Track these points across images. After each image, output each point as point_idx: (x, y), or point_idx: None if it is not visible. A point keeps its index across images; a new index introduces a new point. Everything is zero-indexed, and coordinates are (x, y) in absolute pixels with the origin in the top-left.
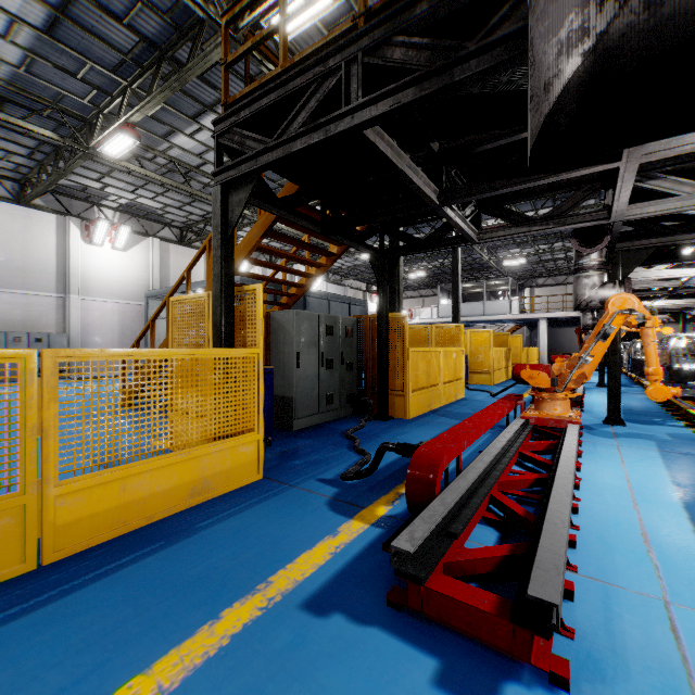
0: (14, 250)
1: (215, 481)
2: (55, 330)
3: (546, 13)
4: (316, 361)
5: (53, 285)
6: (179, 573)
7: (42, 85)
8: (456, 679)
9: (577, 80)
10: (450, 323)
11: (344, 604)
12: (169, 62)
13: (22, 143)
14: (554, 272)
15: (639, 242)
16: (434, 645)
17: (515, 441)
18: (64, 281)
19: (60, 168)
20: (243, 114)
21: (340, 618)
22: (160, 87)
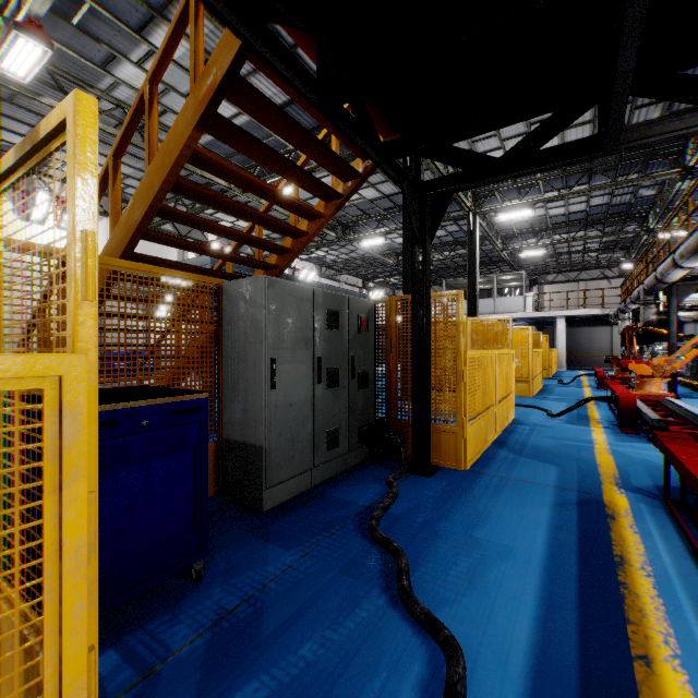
0: None
1: None
2: None
3: None
4: (308, 373)
5: None
6: None
7: None
8: None
9: None
10: None
11: None
12: None
13: None
14: (570, 266)
15: None
16: None
17: None
18: None
19: None
20: None
21: None
22: None
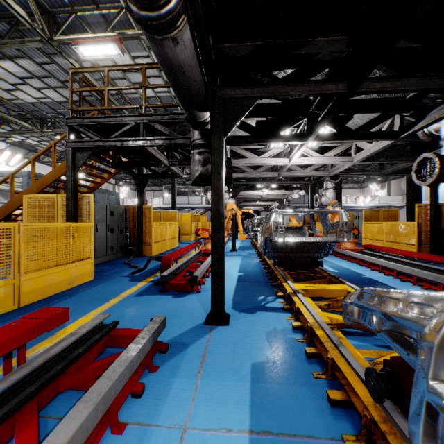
0: None
1: (76, 279)
2: None
3: (193, 162)
4: (105, 229)
5: None
6: (85, 299)
7: None
8: (177, 296)
9: (197, 177)
10: (170, 207)
11: (146, 294)
12: None
13: None
14: None
15: (241, 183)
16: (172, 294)
17: (196, 256)
18: None
19: None
20: (86, 121)
21: (146, 296)
22: None
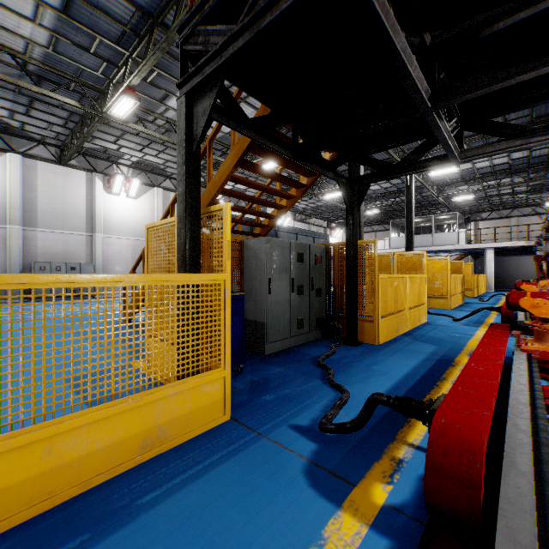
0: (56, 200)
1: (173, 428)
2: (85, 261)
3: None
4: (287, 286)
5: (84, 226)
6: None
7: (66, 62)
8: None
9: None
10: None
11: None
12: (160, 26)
13: (57, 115)
14: (500, 206)
15: None
16: None
17: (532, 388)
18: (91, 223)
19: (84, 133)
20: (207, 9)
21: None
22: (152, 50)
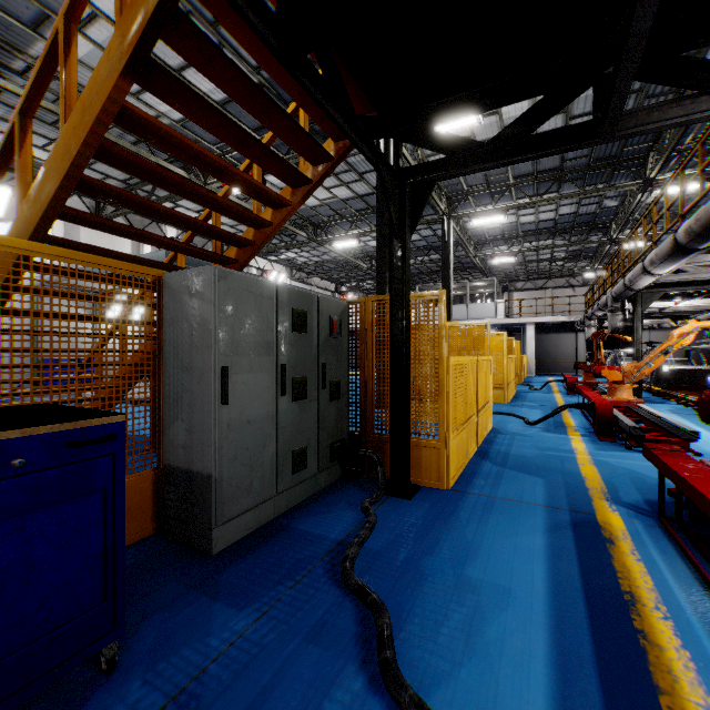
0: None
1: None
2: None
3: None
4: (270, 384)
5: None
6: None
7: None
8: None
9: None
10: None
11: None
12: None
13: None
14: (538, 273)
15: None
16: None
17: None
18: None
19: None
20: None
21: None
22: None
